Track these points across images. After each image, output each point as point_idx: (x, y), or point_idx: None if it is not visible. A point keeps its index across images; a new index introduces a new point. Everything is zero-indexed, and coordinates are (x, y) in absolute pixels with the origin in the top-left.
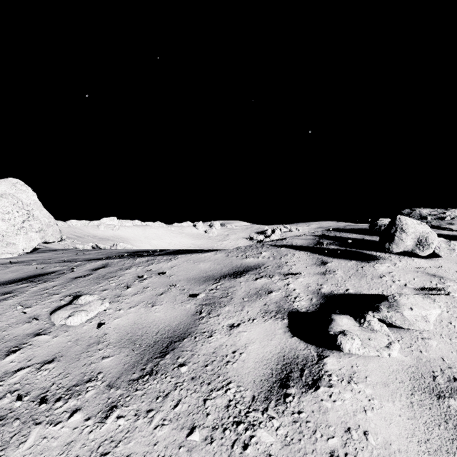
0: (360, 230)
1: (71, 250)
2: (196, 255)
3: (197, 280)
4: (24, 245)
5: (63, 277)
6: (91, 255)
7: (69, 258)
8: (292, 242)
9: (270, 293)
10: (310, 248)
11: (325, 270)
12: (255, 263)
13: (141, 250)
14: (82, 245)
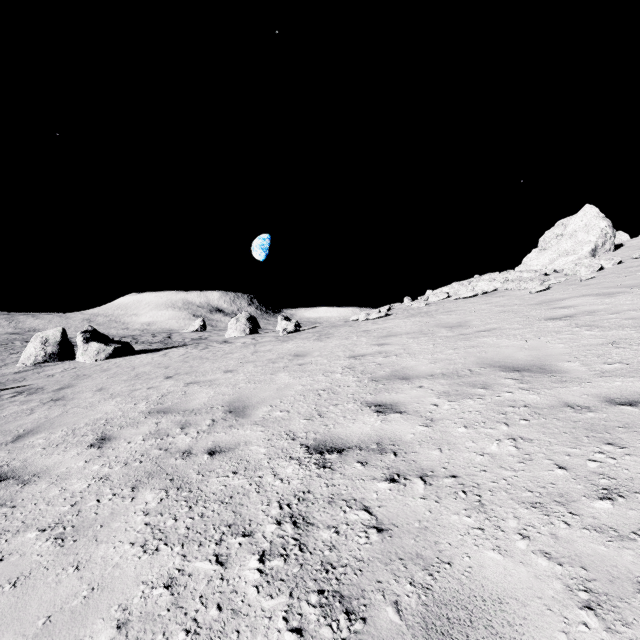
0: None
1: None
2: None
3: None
4: None
5: None
6: None
7: None
8: None
9: None
10: None
11: None
12: None
13: None
14: None
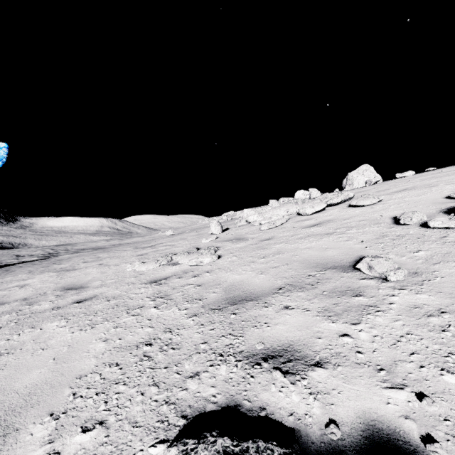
0: None
1: None
2: None
3: None
4: None
5: None
6: None
7: None
8: None
9: None
10: None
11: None
12: None
13: None
14: None
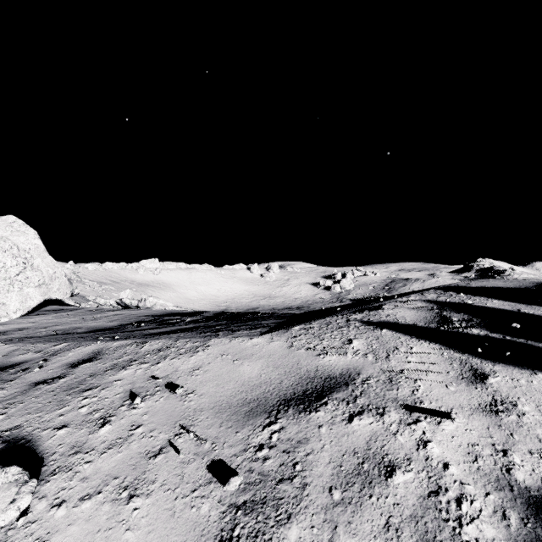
0: (498, 291)
1: (81, 310)
2: (239, 343)
3: (233, 413)
4: (17, 306)
5: (21, 379)
6: (101, 322)
7: (69, 327)
8: (396, 315)
9: (392, 476)
10: (435, 332)
11: (492, 400)
12: (343, 367)
13: (171, 311)
14: (103, 300)
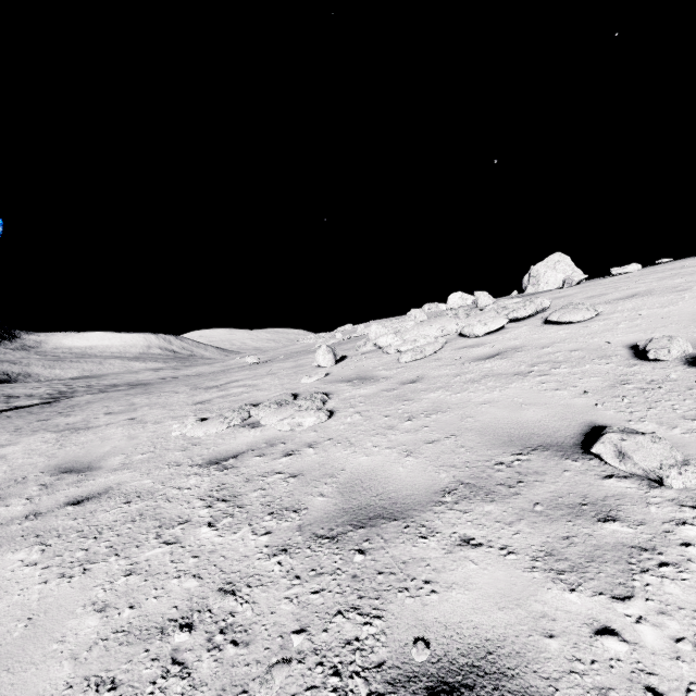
0: None
1: None
2: None
3: None
4: None
5: None
6: None
7: None
8: None
9: None
10: None
11: None
12: None
13: None
14: None
